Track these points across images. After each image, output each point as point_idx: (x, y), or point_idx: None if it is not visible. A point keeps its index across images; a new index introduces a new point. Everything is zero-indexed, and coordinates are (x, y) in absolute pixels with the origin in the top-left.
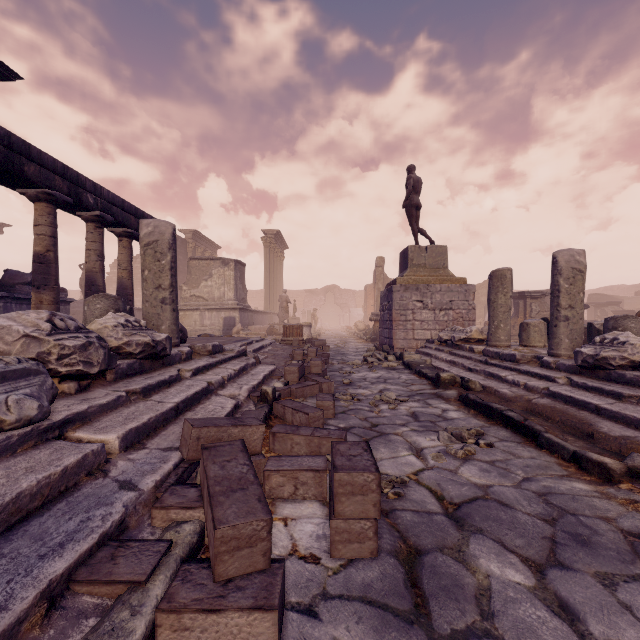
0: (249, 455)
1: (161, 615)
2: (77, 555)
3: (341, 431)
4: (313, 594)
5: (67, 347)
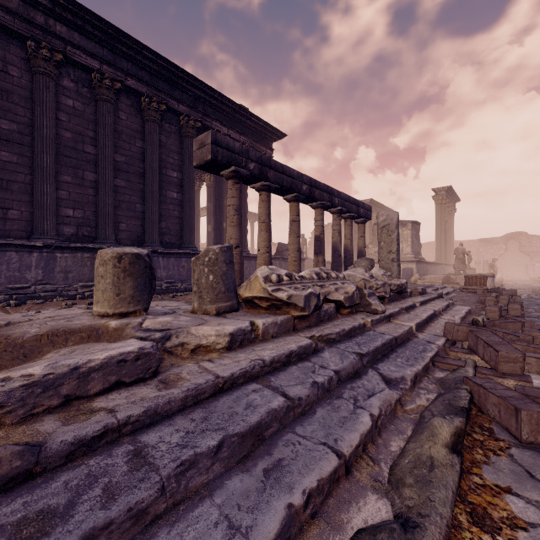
0: (499, 336)
1: (478, 374)
2: (433, 354)
3: None
4: None
5: (378, 284)
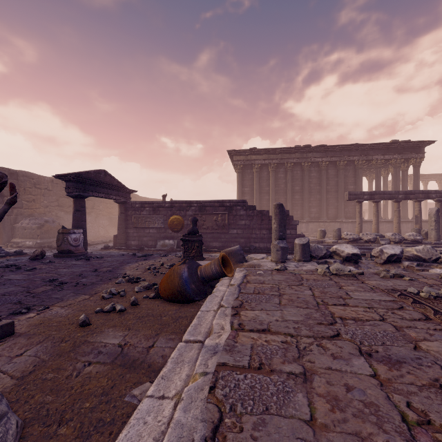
0: None
1: None
2: None
3: None
4: None
5: (392, 238)
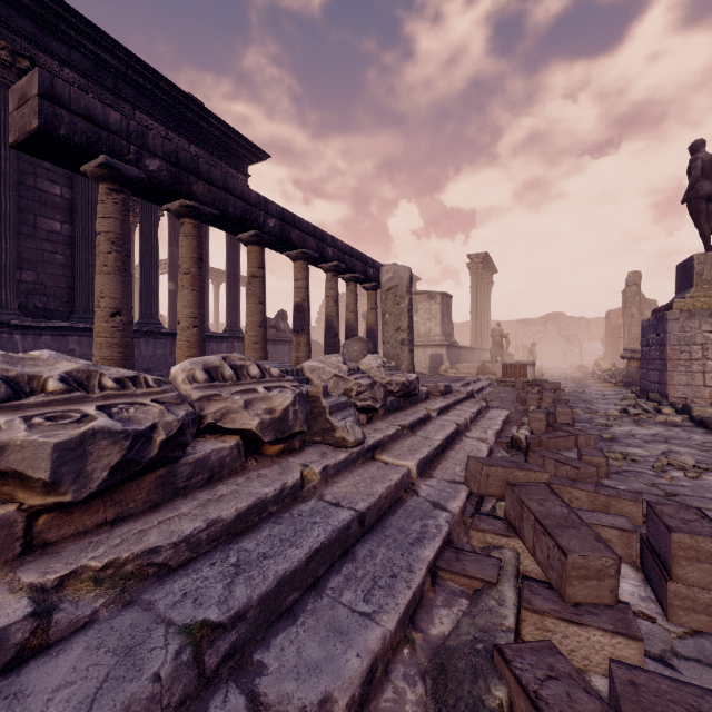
0: (561, 498)
1: (525, 612)
2: (436, 549)
3: (634, 493)
4: (660, 648)
5: (362, 385)
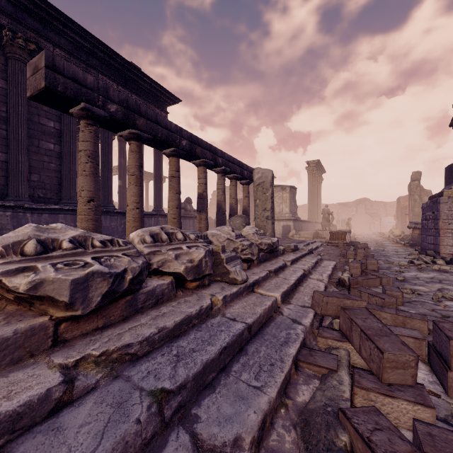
0: (377, 317)
1: (356, 389)
2: (297, 348)
3: (421, 315)
4: (444, 413)
5: (244, 245)
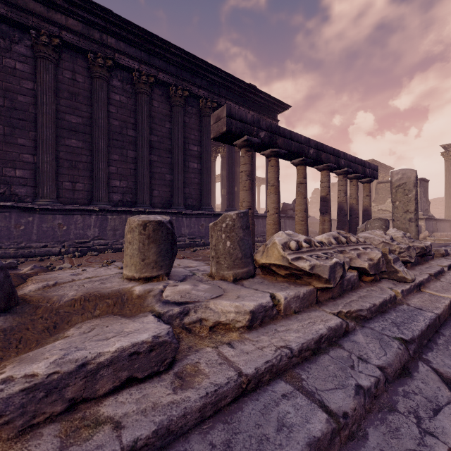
0: None
1: None
2: None
3: None
4: None
5: (402, 248)
